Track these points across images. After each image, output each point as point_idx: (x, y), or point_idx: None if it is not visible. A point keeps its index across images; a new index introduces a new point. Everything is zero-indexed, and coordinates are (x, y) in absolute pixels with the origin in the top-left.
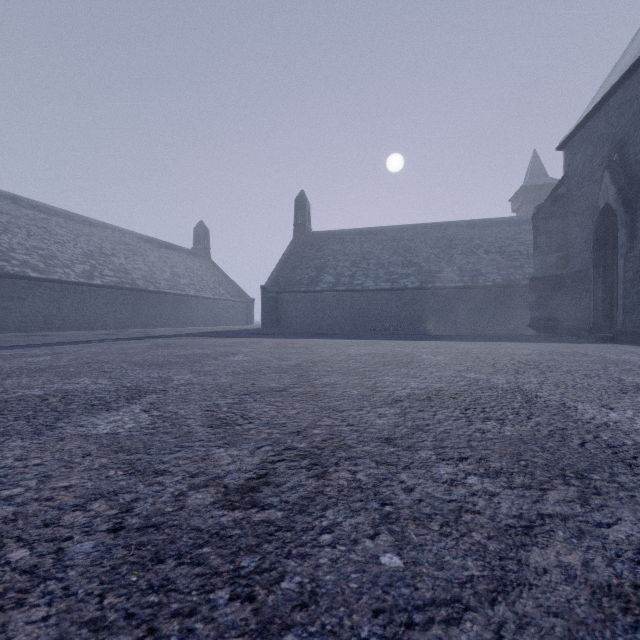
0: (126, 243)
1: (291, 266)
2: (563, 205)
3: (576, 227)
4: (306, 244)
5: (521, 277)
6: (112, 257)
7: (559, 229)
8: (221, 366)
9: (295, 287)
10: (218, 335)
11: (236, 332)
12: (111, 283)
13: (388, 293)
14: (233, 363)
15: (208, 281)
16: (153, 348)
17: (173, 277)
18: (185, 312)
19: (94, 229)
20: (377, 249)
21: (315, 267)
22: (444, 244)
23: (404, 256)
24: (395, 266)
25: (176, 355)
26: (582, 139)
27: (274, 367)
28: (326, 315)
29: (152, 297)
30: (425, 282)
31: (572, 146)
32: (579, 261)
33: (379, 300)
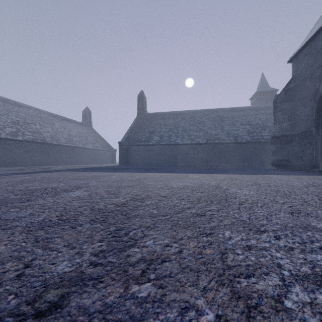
0: (41, 117)
1: (135, 131)
2: (292, 94)
3: (301, 106)
4: (144, 119)
5: (261, 137)
6: (31, 124)
7: (289, 108)
8: (44, 207)
9: (137, 142)
10: (88, 170)
11: (101, 168)
12: (29, 139)
13: (189, 146)
14: (63, 202)
15: (90, 139)
16: (23, 182)
17: (69, 137)
18: (76, 156)
19: (21, 108)
20: (182, 122)
21: (149, 132)
22: (218, 120)
23: (197, 126)
24: (192, 131)
25: (27, 190)
26: (305, 54)
27: (98, 209)
28: (155, 158)
29: (55, 148)
30: (209, 140)
31: (298, 59)
32: (303, 126)
33: (184, 150)
